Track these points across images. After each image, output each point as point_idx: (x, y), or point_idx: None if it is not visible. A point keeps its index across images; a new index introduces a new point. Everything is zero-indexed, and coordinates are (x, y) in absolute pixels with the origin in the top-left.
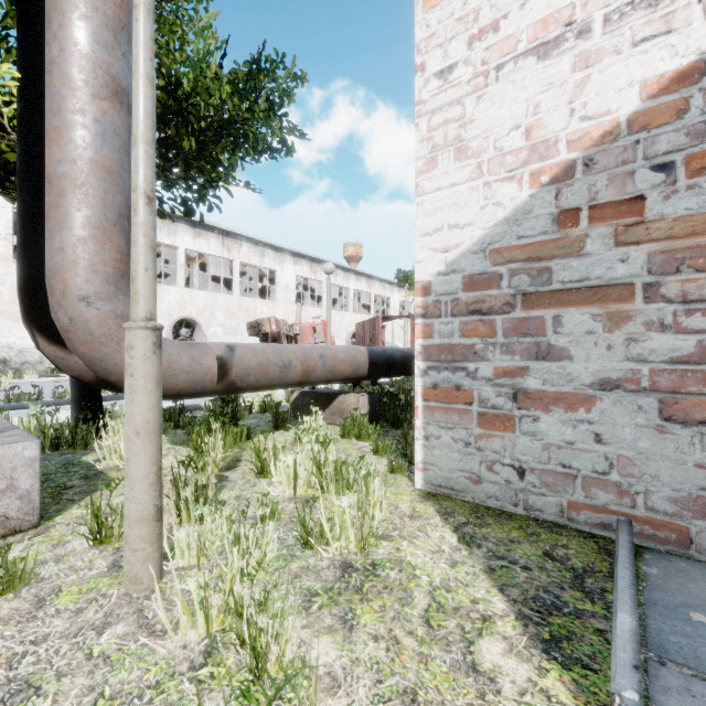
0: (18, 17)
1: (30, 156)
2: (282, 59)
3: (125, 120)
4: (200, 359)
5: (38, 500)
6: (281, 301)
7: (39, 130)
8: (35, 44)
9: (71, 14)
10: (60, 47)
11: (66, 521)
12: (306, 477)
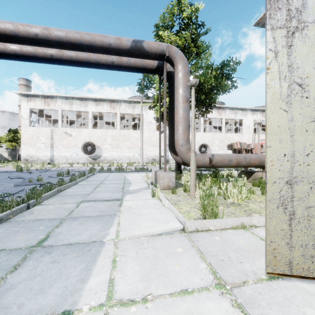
0: (168, 86)
1: (170, 115)
2: (232, 59)
3: (188, 105)
4: (204, 158)
5: (175, 184)
6: (245, 133)
7: (172, 109)
8: (171, 91)
9: (179, 88)
10: (177, 95)
11: (179, 189)
12: (230, 189)
